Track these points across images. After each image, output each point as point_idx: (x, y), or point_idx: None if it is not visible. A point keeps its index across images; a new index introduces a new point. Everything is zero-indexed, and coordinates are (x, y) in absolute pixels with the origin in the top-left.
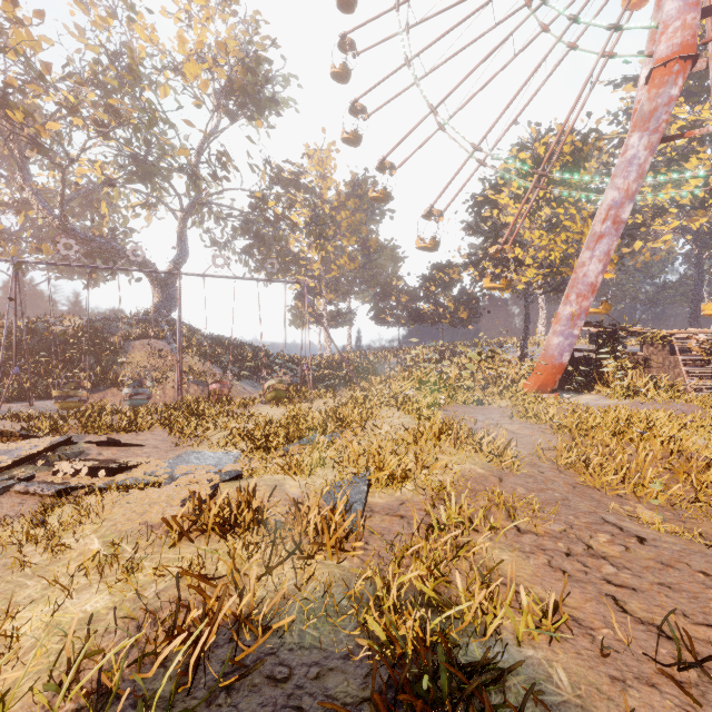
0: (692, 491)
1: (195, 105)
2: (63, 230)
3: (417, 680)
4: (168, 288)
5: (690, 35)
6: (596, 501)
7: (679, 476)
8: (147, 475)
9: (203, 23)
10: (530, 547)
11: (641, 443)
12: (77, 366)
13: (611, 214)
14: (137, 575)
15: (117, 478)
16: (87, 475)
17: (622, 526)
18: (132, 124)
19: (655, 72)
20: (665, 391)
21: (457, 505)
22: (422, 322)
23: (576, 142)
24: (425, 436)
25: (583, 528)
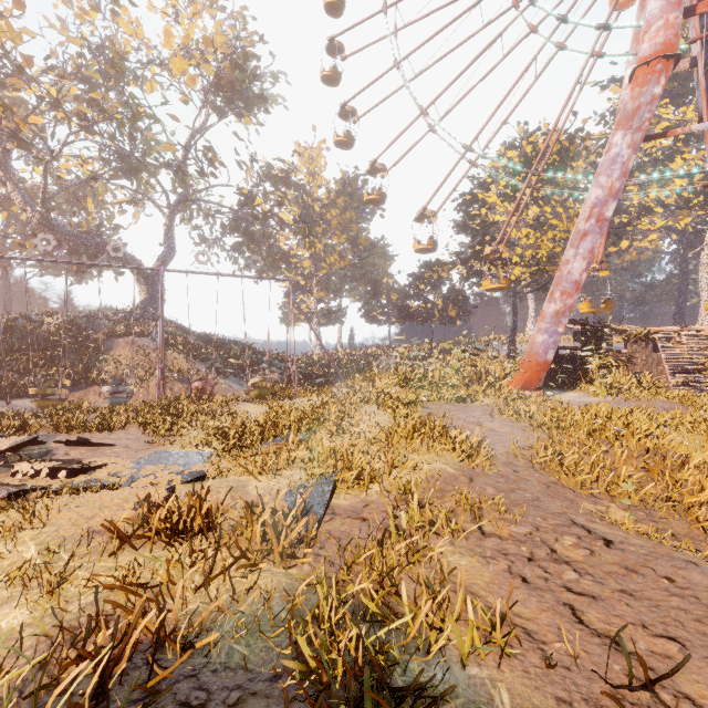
0: (667, 490)
1: (182, 100)
2: (46, 226)
3: (346, 705)
4: (155, 285)
5: (672, 34)
6: (570, 500)
7: (654, 475)
8: (111, 476)
9: (190, 19)
10: (491, 552)
11: (617, 441)
12: (58, 364)
13: (595, 212)
14: (67, 586)
15: (77, 480)
16: (47, 476)
17: (590, 528)
18: (116, 118)
19: (639, 71)
20: (648, 388)
21: (418, 508)
22: (411, 319)
23: (563, 142)
24: (398, 435)
25: (549, 531)
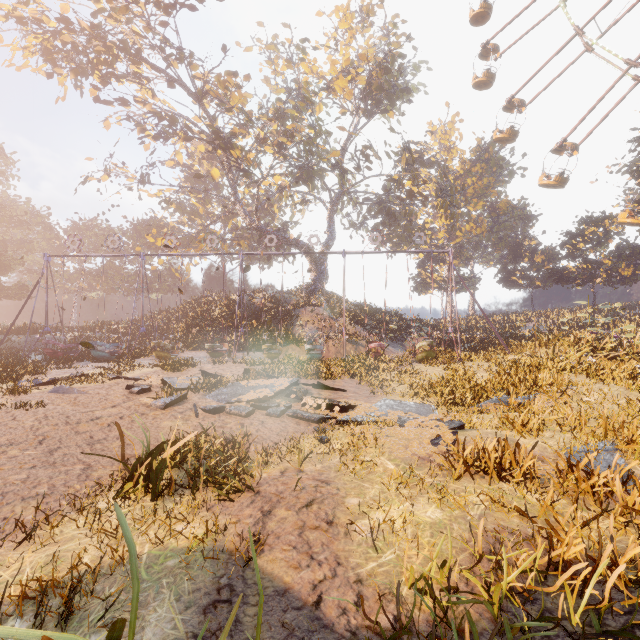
0: None
1: (341, 113)
2: (257, 229)
3: None
4: (321, 266)
5: None
6: None
7: None
8: (367, 415)
9: (346, 44)
10: None
11: None
12: (268, 327)
13: None
14: (446, 497)
15: (351, 415)
16: (325, 409)
17: None
18: (304, 140)
19: None
20: None
21: None
22: (565, 282)
23: None
24: None
25: None
